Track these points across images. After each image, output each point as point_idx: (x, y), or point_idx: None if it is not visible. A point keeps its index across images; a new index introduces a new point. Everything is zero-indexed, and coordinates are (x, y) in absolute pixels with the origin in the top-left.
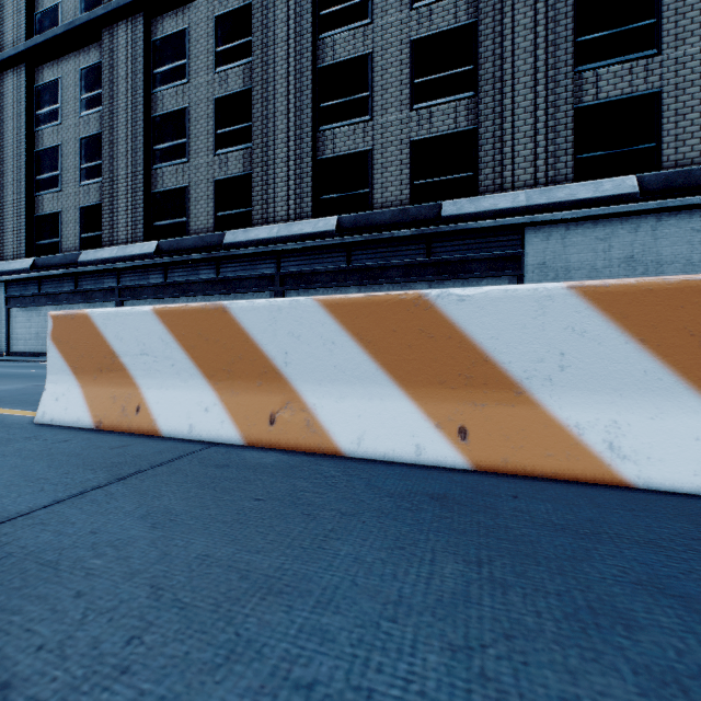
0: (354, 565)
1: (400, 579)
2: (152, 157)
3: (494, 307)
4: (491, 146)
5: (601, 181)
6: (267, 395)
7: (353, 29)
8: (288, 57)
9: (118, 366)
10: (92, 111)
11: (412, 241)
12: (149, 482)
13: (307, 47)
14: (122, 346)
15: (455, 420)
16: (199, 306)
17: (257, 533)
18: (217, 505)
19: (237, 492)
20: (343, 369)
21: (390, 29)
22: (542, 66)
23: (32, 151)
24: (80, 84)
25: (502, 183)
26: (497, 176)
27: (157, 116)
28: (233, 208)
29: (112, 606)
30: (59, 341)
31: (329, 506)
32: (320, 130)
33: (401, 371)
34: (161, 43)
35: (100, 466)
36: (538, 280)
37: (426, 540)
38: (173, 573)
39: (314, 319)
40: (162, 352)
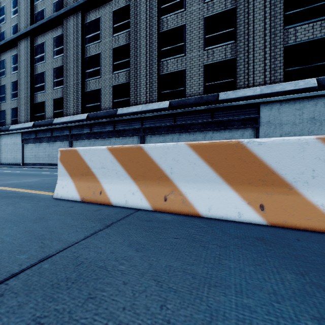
0: (241, 273)
1: (268, 281)
2: (85, 75)
3: (277, 147)
4: (242, 66)
5: (298, 81)
6: (162, 187)
7: (176, 13)
8: (146, 28)
9: (91, 173)
10: (58, 56)
11: (204, 112)
12: (121, 228)
13: (155, 23)
14: (92, 164)
15: (257, 201)
16: (129, 146)
17: (186, 255)
18: (159, 240)
19: (164, 234)
20: (199, 176)
21: (194, 12)
22: (268, 27)
23: (33, 74)
24: (53, 44)
25: (248, 83)
26: (246, 80)
27: (87, 57)
28: (121, 98)
29: (143, 289)
30: (63, 161)
31: (211, 242)
32: (161, 61)
33: (229, 177)
34: (89, 24)
35: (94, 219)
36: (266, 129)
37: (268, 261)
38: (160, 274)
39: (185, 152)
40: (111, 167)
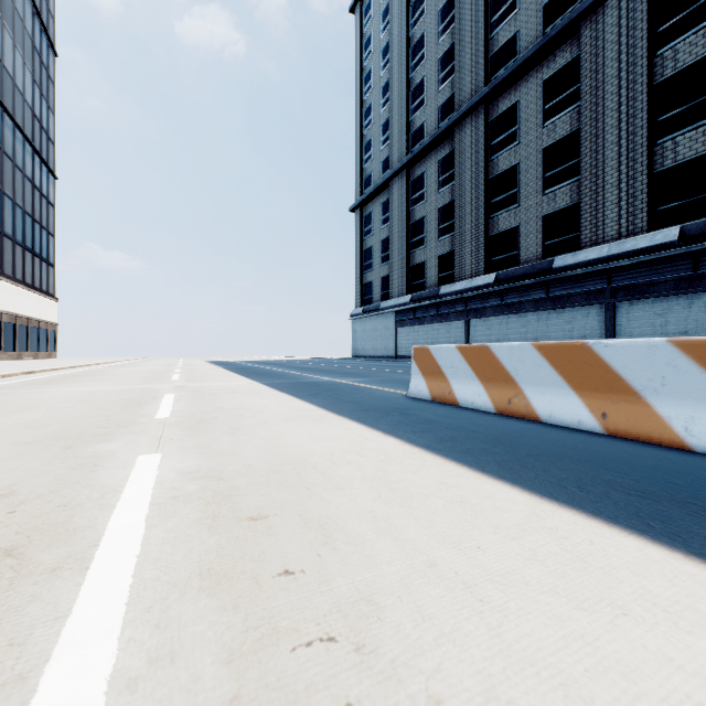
0: None
1: None
2: (489, 209)
3: None
4: None
5: None
6: None
7: (701, 29)
8: (619, 90)
9: None
10: (446, 187)
11: None
12: None
13: (641, 73)
14: None
15: None
16: None
17: None
18: None
19: None
20: None
21: None
22: None
23: (408, 225)
24: (438, 171)
25: None
26: None
27: (493, 177)
28: (560, 236)
29: None
30: None
31: None
32: (657, 144)
33: None
34: (496, 120)
35: None
36: None
37: None
38: None
39: None
40: None
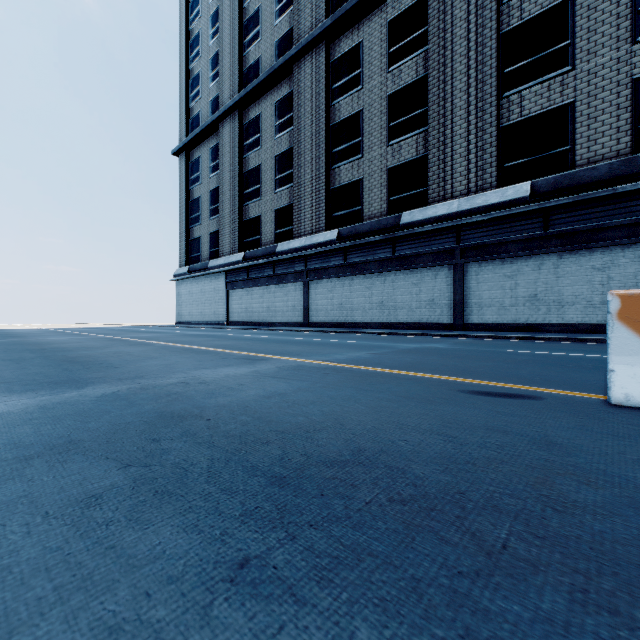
0: None
1: None
2: (331, 159)
3: None
4: None
5: None
6: None
7: None
8: (468, 34)
9: None
10: (283, 133)
11: None
12: None
13: (490, 17)
14: None
15: None
16: None
17: None
18: None
19: None
20: None
21: None
22: None
23: (241, 173)
24: (274, 115)
25: None
26: None
27: (335, 124)
28: (406, 191)
29: None
30: (635, 321)
31: None
32: (503, 97)
33: None
34: (338, 61)
35: None
36: None
37: None
38: None
39: None
40: None
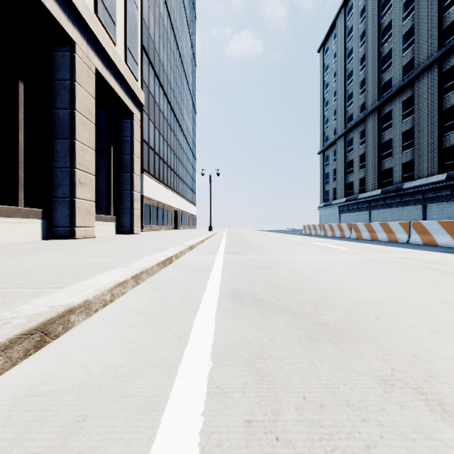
0: None
1: None
2: (380, 158)
3: None
4: None
5: None
6: None
7: None
8: (428, 112)
9: None
10: (362, 146)
11: None
12: None
13: (435, 106)
14: None
15: None
16: None
17: None
18: None
19: None
20: None
21: None
22: None
23: (345, 163)
24: (359, 138)
25: None
26: None
27: (382, 143)
28: (408, 173)
29: None
30: None
31: None
32: (443, 136)
33: None
34: (383, 117)
35: None
36: None
37: None
38: None
39: None
40: None
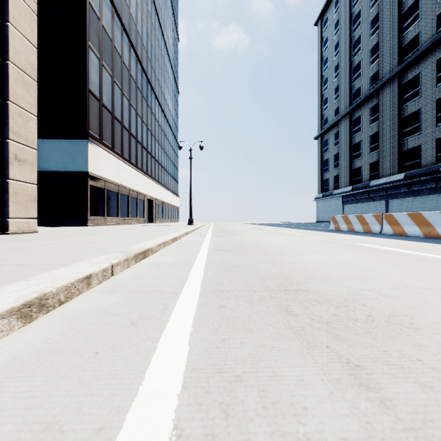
0: None
1: None
2: (402, 135)
3: None
4: None
5: None
6: None
7: None
8: None
9: None
10: (374, 123)
11: None
12: None
13: None
14: None
15: None
16: None
17: None
18: None
19: None
20: None
21: None
22: None
23: (350, 146)
24: (369, 114)
25: None
26: None
27: (404, 117)
28: None
29: None
30: None
31: None
32: None
33: None
34: (406, 84)
35: None
36: None
37: None
38: None
39: None
40: None
